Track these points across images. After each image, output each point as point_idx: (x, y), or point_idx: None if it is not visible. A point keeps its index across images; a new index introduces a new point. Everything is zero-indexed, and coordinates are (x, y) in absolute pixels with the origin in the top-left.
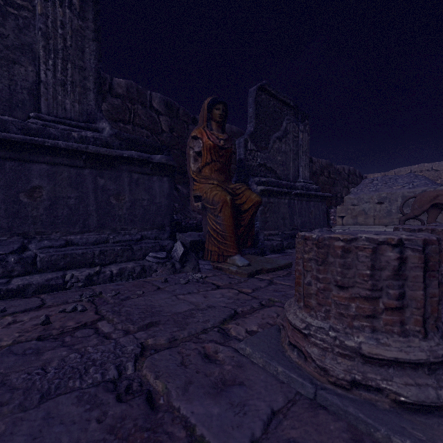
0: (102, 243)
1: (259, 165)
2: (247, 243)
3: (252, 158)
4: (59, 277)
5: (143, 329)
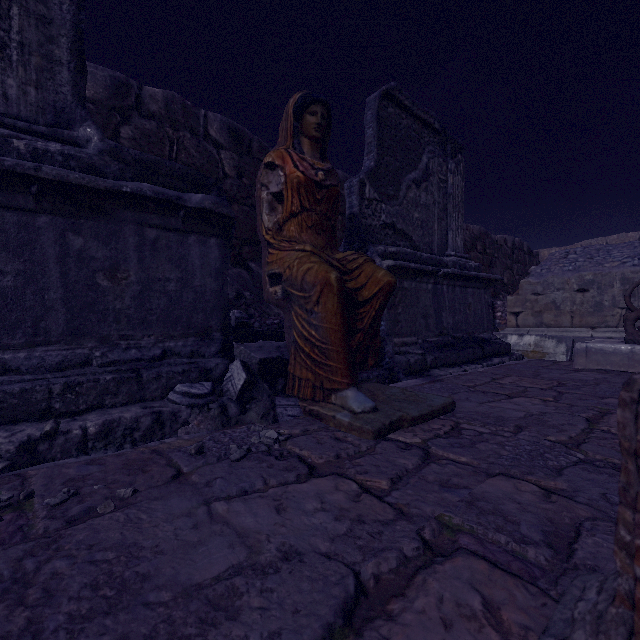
0: (77, 366)
1: (383, 226)
2: (367, 362)
3: (372, 214)
4: None
5: None
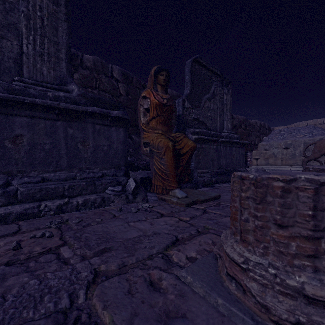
0: (71, 179)
1: (193, 119)
2: (185, 179)
3: (188, 114)
4: (35, 207)
5: (98, 255)
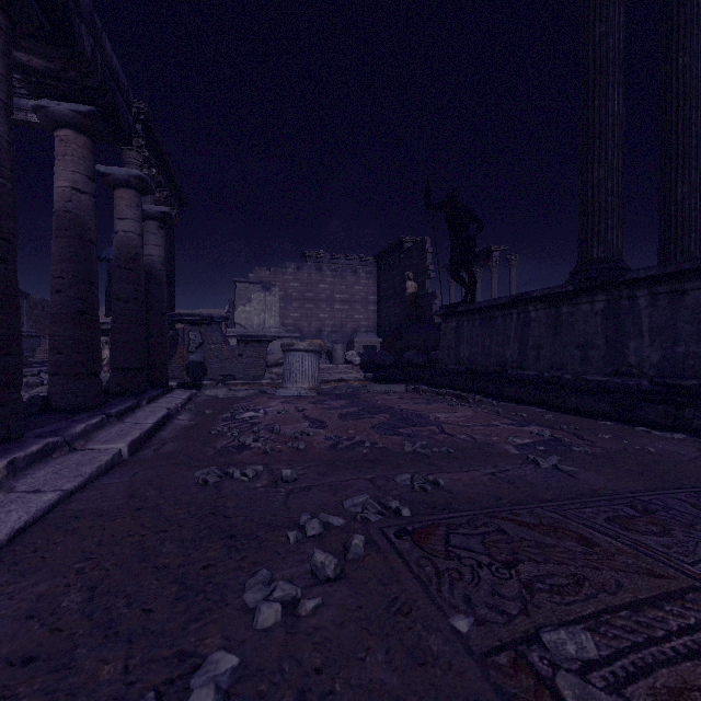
0: None
1: None
2: None
3: None
4: None
5: None
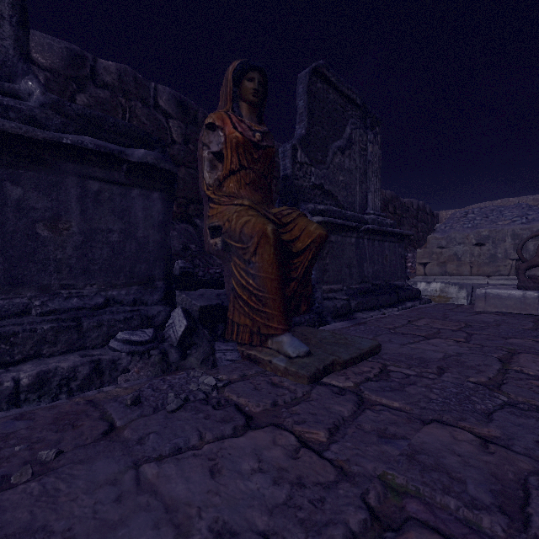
0: (14, 316)
1: (313, 187)
2: (300, 308)
3: (303, 176)
4: None
5: None
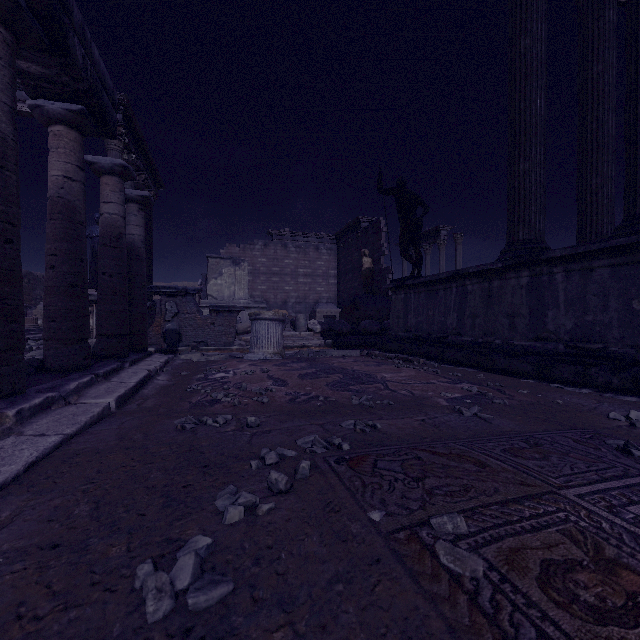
0: None
1: None
2: None
3: None
4: None
5: None
